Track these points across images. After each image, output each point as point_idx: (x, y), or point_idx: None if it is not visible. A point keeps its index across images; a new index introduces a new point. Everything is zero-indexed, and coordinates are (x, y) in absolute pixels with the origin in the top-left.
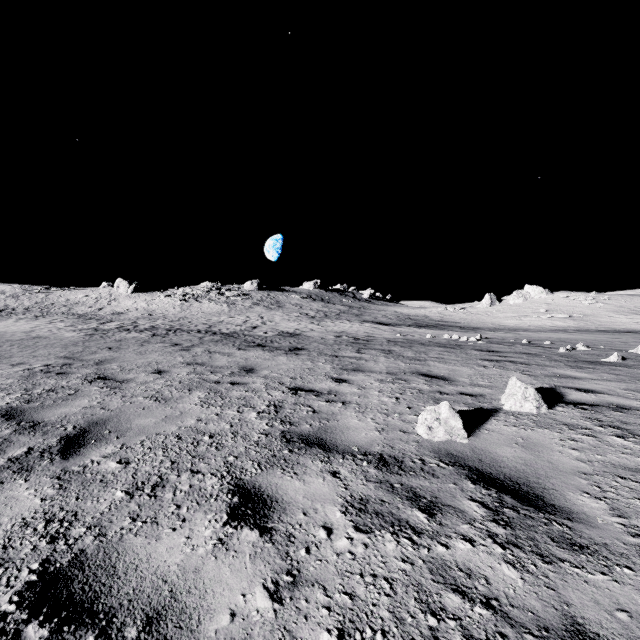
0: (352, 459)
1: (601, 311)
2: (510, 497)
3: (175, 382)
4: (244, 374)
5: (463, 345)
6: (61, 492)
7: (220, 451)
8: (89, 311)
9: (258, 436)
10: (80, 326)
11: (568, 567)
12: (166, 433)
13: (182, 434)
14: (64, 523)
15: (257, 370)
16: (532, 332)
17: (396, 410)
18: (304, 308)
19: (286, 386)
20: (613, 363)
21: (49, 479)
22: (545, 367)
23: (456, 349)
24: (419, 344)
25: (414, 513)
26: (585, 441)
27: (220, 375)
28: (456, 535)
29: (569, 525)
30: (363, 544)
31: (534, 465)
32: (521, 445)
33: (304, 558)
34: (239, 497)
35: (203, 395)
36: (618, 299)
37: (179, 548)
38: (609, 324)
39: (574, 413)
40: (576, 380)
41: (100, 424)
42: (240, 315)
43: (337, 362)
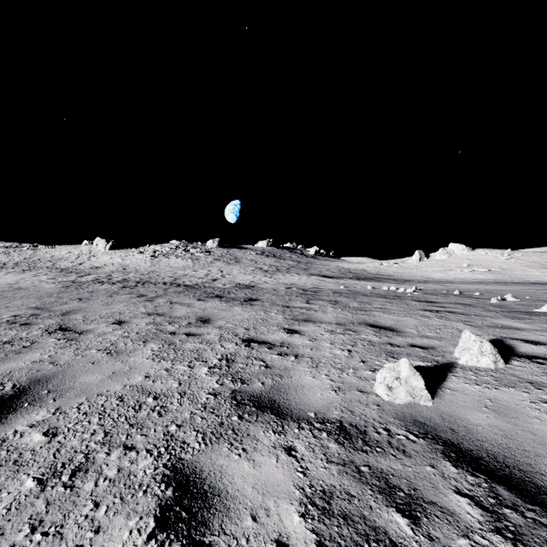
0: (309, 429)
1: (516, 266)
2: (505, 488)
3: (132, 333)
4: (200, 325)
5: (402, 296)
6: None
7: (162, 417)
8: (71, 266)
9: (206, 397)
10: (60, 279)
11: None
12: (108, 393)
13: (125, 395)
14: None
15: (213, 320)
16: (458, 284)
17: (350, 365)
18: (258, 263)
19: (239, 337)
20: (546, 313)
21: None
22: (484, 317)
23: (396, 300)
24: (362, 295)
25: (392, 517)
26: None
27: (177, 326)
28: None
29: None
30: None
31: (516, 437)
32: (492, 409)
33: None
34: (174, 488)
35: (157, 347)
36: (530, 255)
37: None
38: (523, 277)
39: (533, 368)
40: (519, 331)
41: (42, 382)
42: (203, 269)
43: (288, 312)
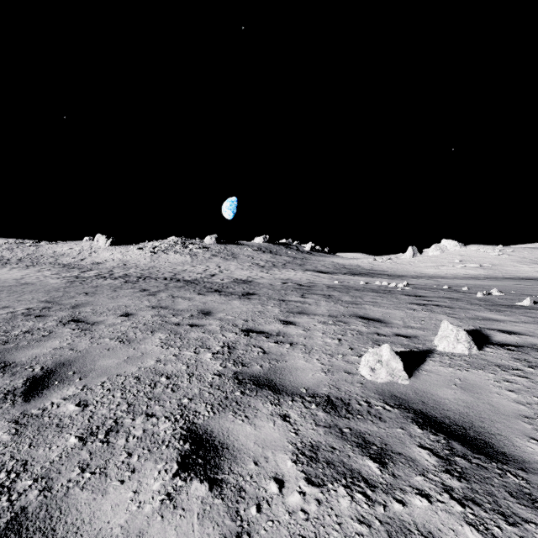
0: (301, 401)
1: (507, 261)
2: (459, 443)
3: (140, 324)
4: (202, 317)
5: (393, 290)
6: (15, 438)
7: (175, 393)
8: (73, 261)
9: (212, 377)
10: (64, 274)
11: (535, 530)
12: (126, 374)
13: (141, 375)
14: (11, 474)
15: (214, 313)
16: (449, 279)
17: (339, 351)
18: (255, 259)
19: (239, 328)
20: (527, 307)
21: (7, 423)
22: (468, 310)
23: (387, 294)
24: (354, 290)
25: (365, 462)
26: (519, 382)
27: (181, 318)
28: (411, 489)
29: (524, 477)
30: (316, 500)
31: (476, 408)
32: (460, 386)
33: (255, 518)
34: (191, 443)
35: (164, 336)
36: (521, 251)
37: (125, 505)
38: (514, 272)
39: (503, 354)
40: (498, 322)
41: (66, 365)
42: (201, 265)
43: (284, 306)
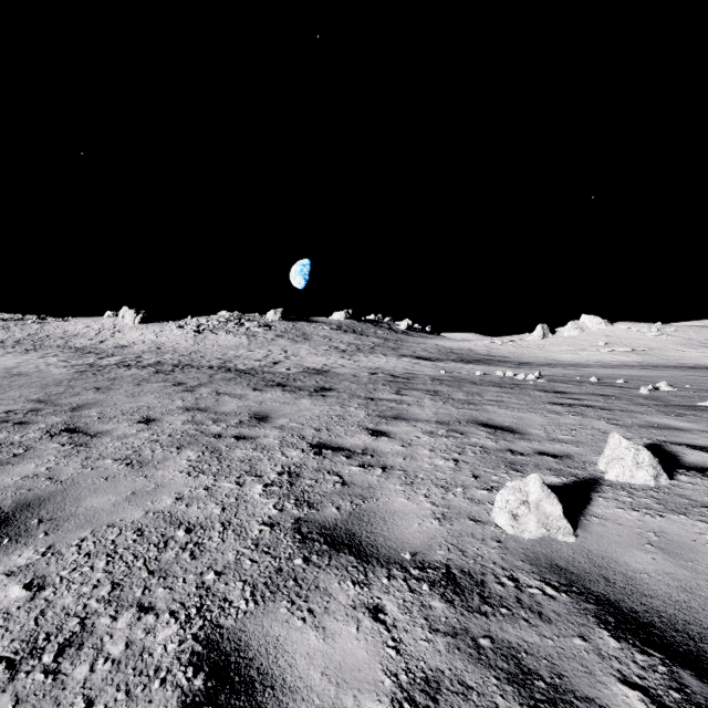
0: (403, 578)
1: (668, 344)
2: (692, 674)
3: (163, 436)
4: (255, 424)
5: (522, 384)
6: None
7: (196, 560)
8: (89, 344)
9: (259, 529)
10: (74, 361)
11: None
12: (123, 524)
13: (146, 525)
14: None
15: (272, 418)
16: (594, 368)
17: (457, 481)
18: (334, 341)
19: (307, 442)
20: None
21: None
22: (633, 414)
23: (515, 389)
24: (469, 383)
25: None
26: None
27: (224, 425)
28: None
29: None
30: None
31: (698, 591)
32: (659, 547)
33: None
34: (206, 675)
35: (195, 456)
36: (686, 331)
37: None
38: (678, 359)
39: (707, 486)
40: (682, 432)
41: (33, 507)
42: (261, 349)
43: (373, 407)
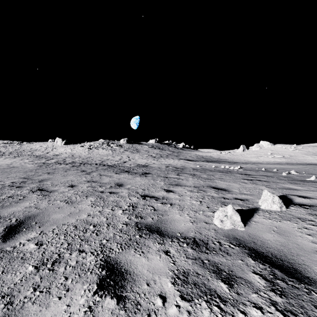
0: (177, 242)
1: (298, 154)
2: (279, 271)
3: (79, 192)
4: (117, 187)
5: (232, 171)
6: None
7: (98, 236)
8: (42, 154)
9: (122, 226)
10: (36, 161)
11: None
12: (68, 224)
13: (77, 224)
14: None
15: (124, 185)
16: (265, 164)
17: (200, 209)
18: (150, 152)
19: (139, 194)
20: (313, 181)
21: None
22: (277, 183)
23: (228, 173)
24: (209, 171)
25: (219, 284)
26: (313, 229)
27: (104, 188)
28: (249, 303)
29: None
30: (187, 311)
31: (288, 246)
32: (276, 232)
33: None
34: (106, 271)
35: (93, 199)
36: (307, 148)
37: (60, 315)
38: (303, 160)
39: (301, 211)
40: (296, 191)
41: (31, 218)
42: (118, 156)
43: (167, 180)
